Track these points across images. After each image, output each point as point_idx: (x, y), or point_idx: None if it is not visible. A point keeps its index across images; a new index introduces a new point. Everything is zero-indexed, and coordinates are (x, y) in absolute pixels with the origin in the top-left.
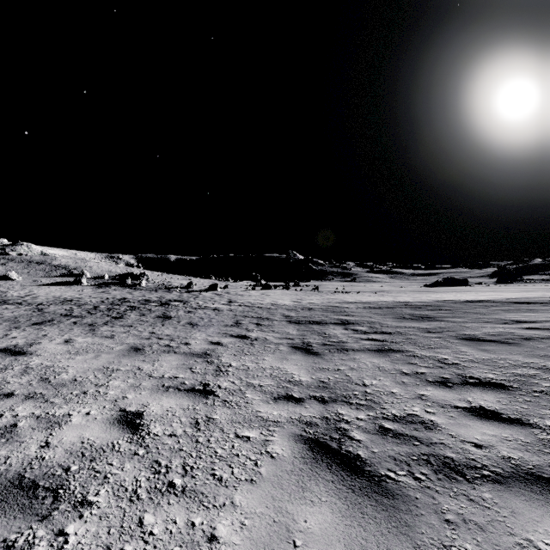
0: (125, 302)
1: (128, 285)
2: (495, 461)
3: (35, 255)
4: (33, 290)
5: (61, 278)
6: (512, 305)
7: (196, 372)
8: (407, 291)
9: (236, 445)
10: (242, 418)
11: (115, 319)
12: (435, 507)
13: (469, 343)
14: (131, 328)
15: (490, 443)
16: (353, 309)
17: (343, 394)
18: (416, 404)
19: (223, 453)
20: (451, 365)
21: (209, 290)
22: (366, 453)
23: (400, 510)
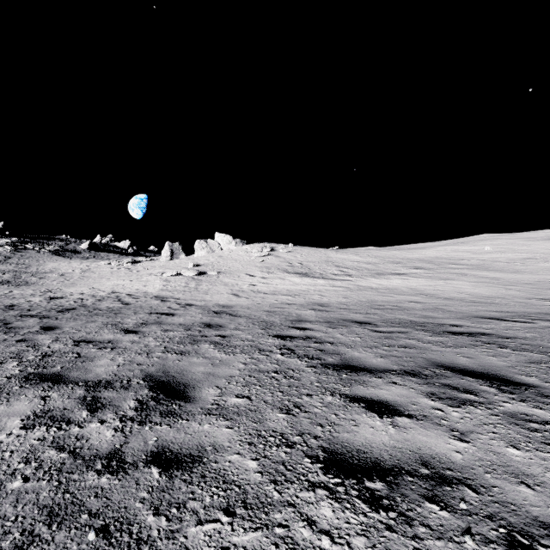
0: None
1: None
2: None
3: None
4: None
5: None
6: None
7: None
8: None
9: None
10: None
11: None
12: None
13: None
14: None
15: None
16: None
17: None
18: None
19: None
20: None
21: None
22: None
23: None
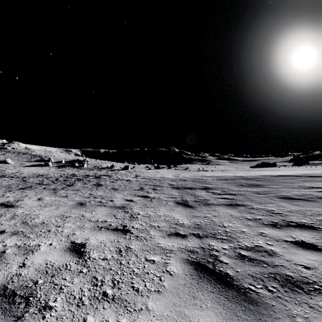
0: (74, 176)
1: (76, 166)
2: (321, 279)
3: (22, 149)
4: (20, 169)
5: (37, 162)
6: (307, 178)
7: (118, 218)
8: (241, 170)
9: (146, 266)
10: (149, 248)
11: (68, 186)
12: (287, 312)
13: (285, 200)
14: (77, 191)
15: (314, 266)
16: (210, 180)
17: (211, 232)
18: (259, 239)
19: (138, 271)
20: (277, 214)
21: (123, 169)
22: (232, 272)
23: (263, 314)
